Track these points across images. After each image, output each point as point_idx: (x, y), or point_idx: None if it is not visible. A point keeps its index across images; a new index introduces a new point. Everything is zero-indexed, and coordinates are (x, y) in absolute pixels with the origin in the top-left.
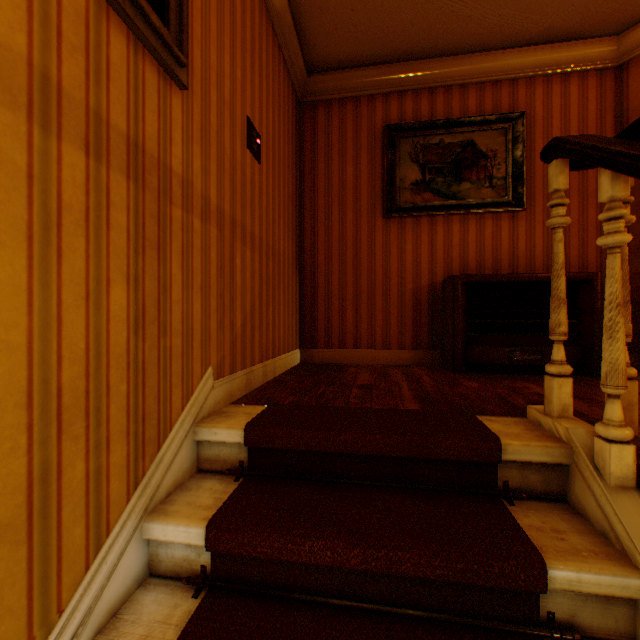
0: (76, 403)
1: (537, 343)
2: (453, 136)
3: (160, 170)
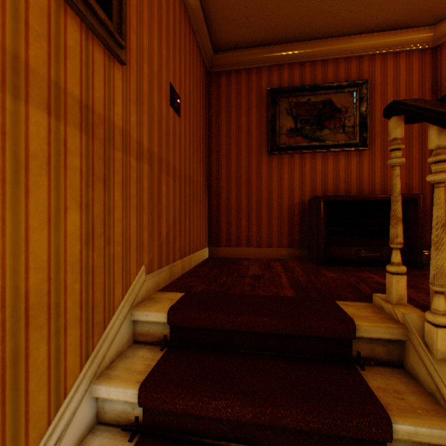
0: (40, 301)
1: (377, 244)
2: (317, 96)
3: (105, 124)
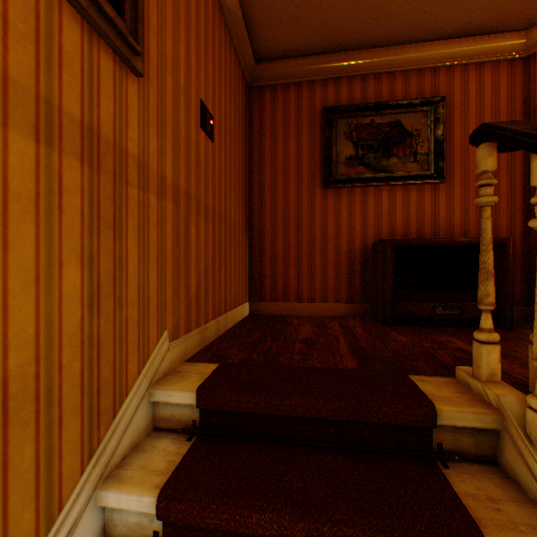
0: (24, 389)
1: (457, 299)
2: (382, 117)
3: (116, 153)
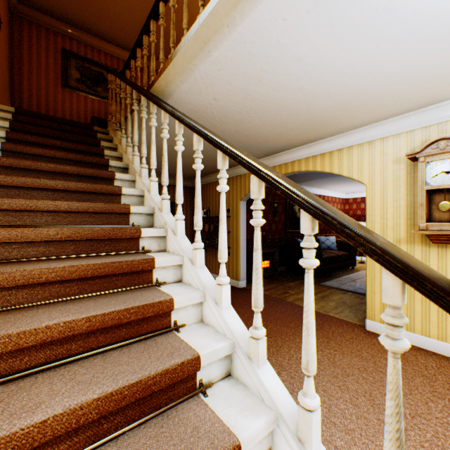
0: None
1: None
2: (96, 68)
3: None
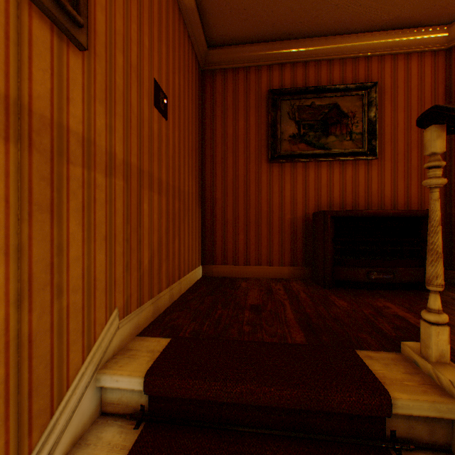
0: None
1: (389, 265)
2: (322, 100)
3: (53, 130)
